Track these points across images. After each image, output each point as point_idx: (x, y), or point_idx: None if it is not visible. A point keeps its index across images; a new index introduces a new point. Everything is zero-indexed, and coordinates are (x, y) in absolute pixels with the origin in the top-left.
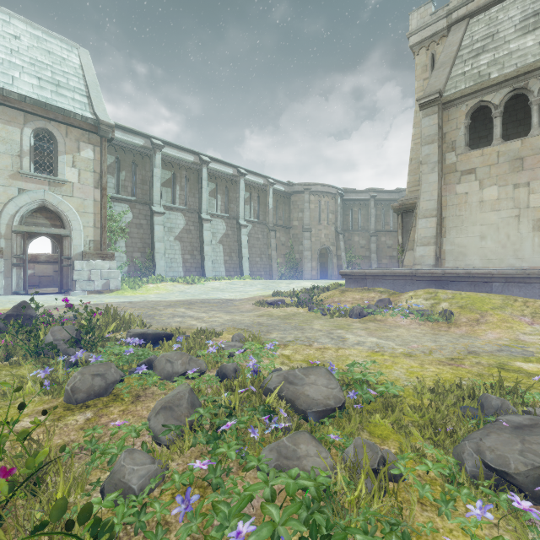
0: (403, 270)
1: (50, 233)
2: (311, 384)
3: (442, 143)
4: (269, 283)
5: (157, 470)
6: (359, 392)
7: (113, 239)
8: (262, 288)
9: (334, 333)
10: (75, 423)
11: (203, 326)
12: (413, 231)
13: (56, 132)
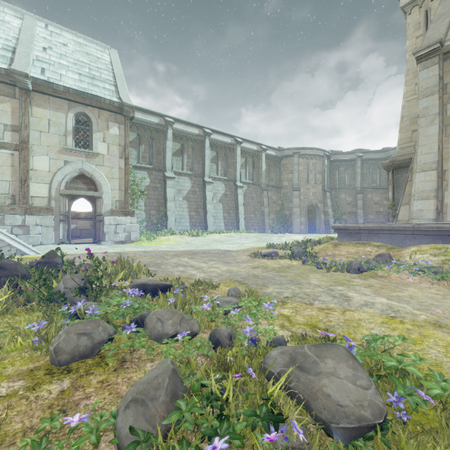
0: (403, 224)
1: (86, 195)
2: (330, 375)
3: (443, 94)
4: (262, 236)
5: None
6: (401, 392)
7: (135, 199)
8: (256, 240)
9: (335, 290)
10: (46, 397)
11: (202, 276)
12: (408, 186)
13: (91, 114)
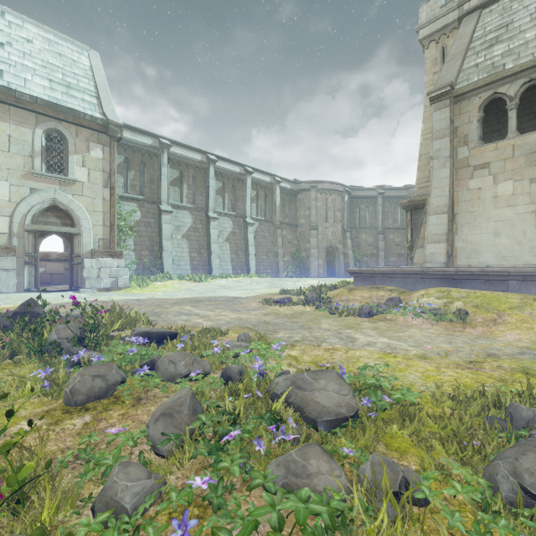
0: (414, 268)
1: (60, 231)
2: (321, 389)
3: (454, 137)
4: (276, 281)
5: (153, 486)
6: (373, 399)
7: (122, 237)
8: (269, 286)
9: (343, 333)
10: (72, 428)
11: (209, 324)
12: (423, 228)
13: (67, 132)
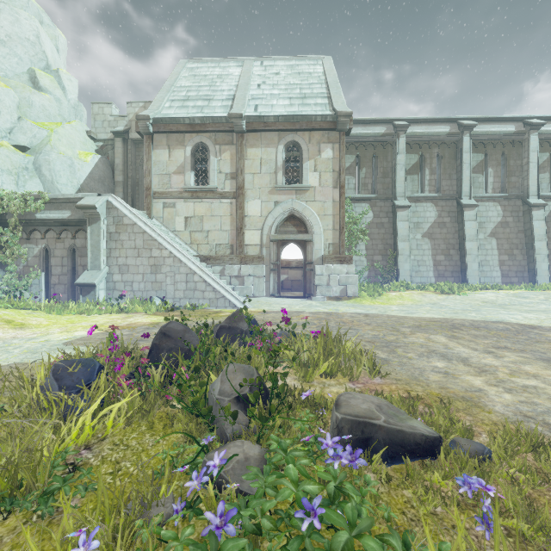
0: None
1: (296, 239)
2: None
3: None
4: None
5: None
6: None
7: (353, 242)
8: None
9: None
10: None
11: (508, 402)
12: None
13: (301, 141)
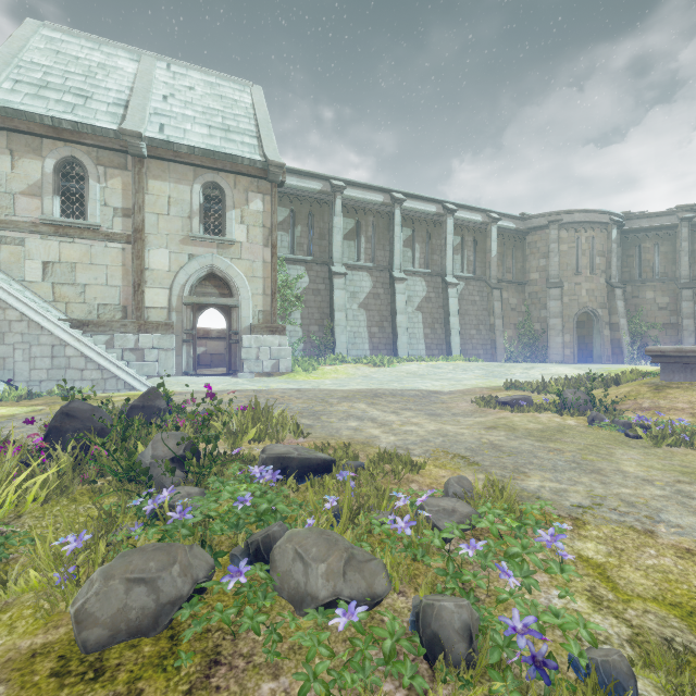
0: None
1: (218, 303)
2: None
3: None
4: (493, 367)
5: None
6: None
7: (287, 309)
8: (483, 374)
9: (695, 496)
10: None
11: (391, 441)
12: None
13: (225, 184)
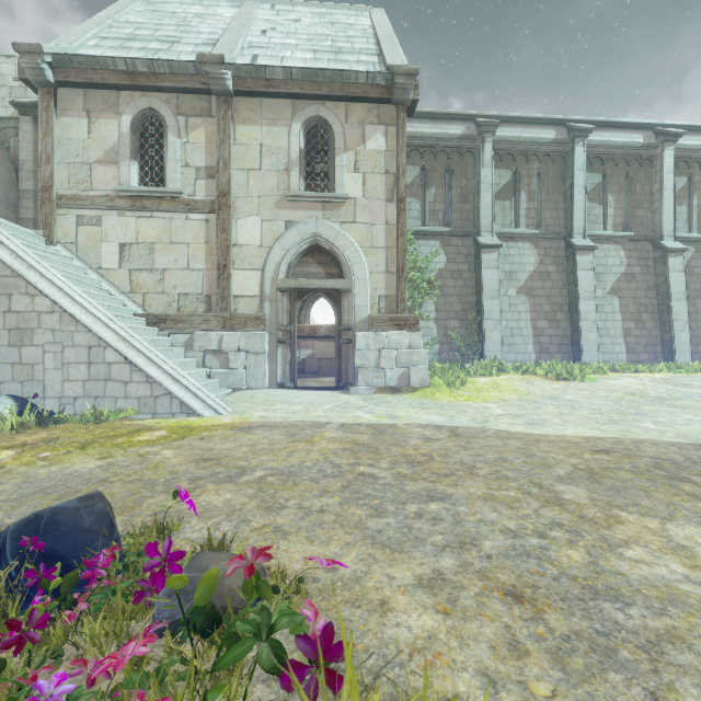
0: None
1: (323, 287)
2: None
3: None
4: None
5: None
6: None
7: (417, 299)
8: None
9: None
10: None
11: None
12: None
13: (332, 117)
